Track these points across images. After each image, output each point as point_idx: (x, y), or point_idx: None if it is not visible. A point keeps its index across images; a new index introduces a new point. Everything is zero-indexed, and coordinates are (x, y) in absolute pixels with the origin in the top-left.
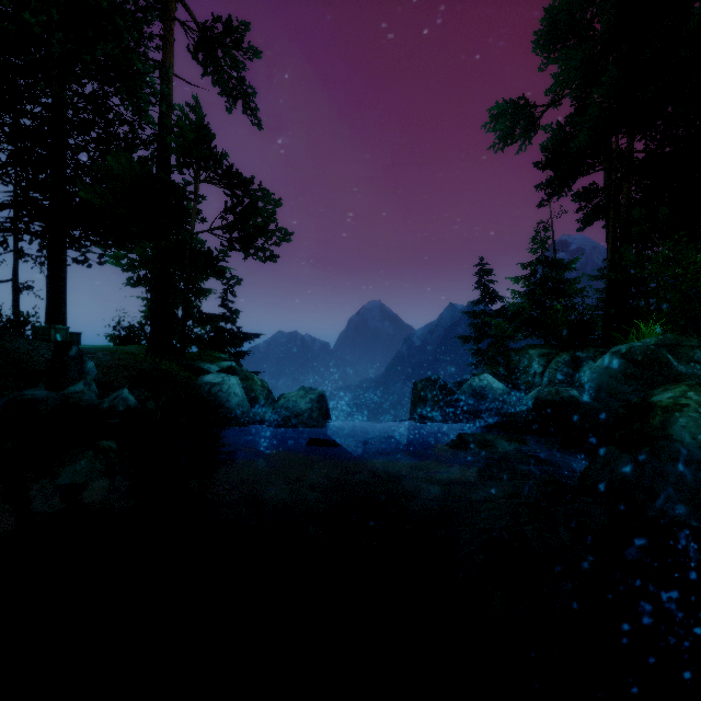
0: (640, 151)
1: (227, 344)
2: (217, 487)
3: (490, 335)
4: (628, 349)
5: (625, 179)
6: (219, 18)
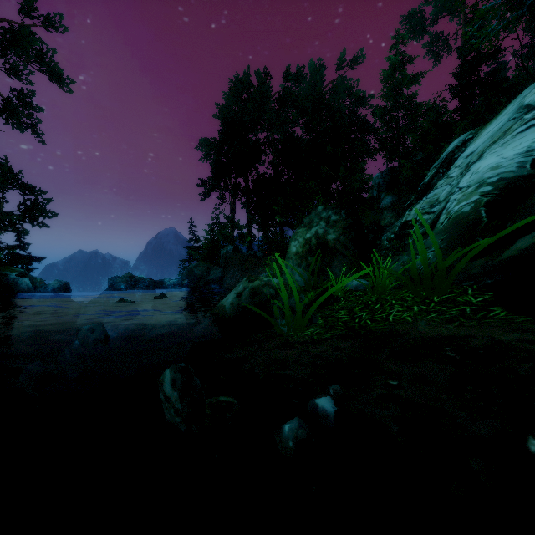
0: (239, 185)
1: (21, 263)
2: (18, 307)
3: (195, 259)
4: (189, 266)
5: (231, 196)
6: (16, 90)
